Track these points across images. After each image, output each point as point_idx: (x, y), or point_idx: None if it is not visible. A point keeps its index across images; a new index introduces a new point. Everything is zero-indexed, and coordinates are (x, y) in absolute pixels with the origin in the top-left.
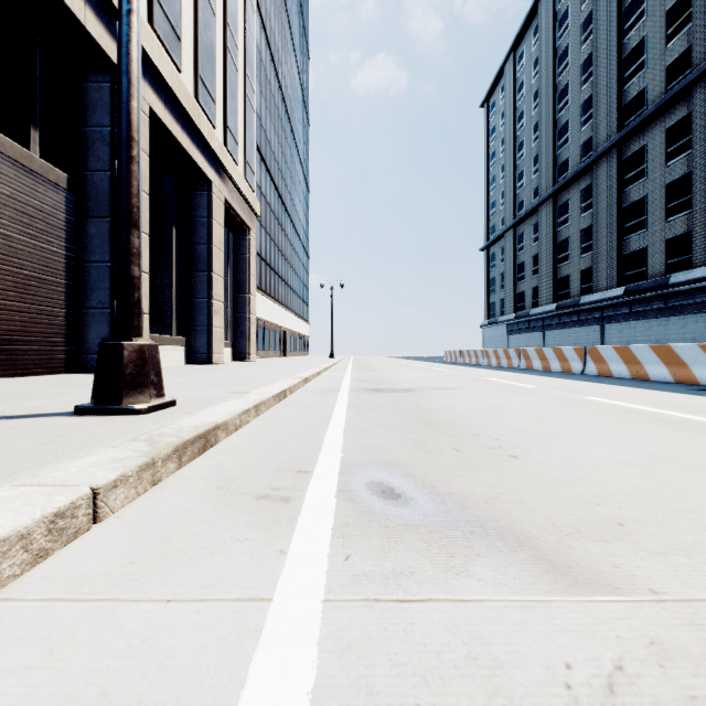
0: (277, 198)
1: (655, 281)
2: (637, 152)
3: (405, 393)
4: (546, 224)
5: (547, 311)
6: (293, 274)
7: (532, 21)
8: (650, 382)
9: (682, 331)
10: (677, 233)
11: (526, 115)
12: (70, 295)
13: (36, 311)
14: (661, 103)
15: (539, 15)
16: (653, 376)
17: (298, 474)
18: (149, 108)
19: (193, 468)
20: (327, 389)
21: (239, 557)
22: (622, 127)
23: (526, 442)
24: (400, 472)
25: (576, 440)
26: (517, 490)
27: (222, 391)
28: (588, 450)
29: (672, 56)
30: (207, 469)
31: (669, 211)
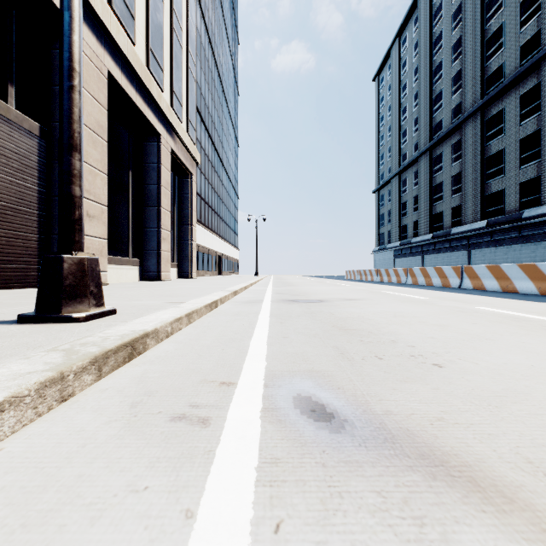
0: (214, 151)
1: (511, 216)
2: (496, 114)
3: (318, 303)
4: (424, 171)
5: (425, 240)
6: (227, 211)
7: (413, 13)
8: (519, 294)
9: (533, 255)
10: (529, 177)
11: (408, 86)
12: (41, 223)
13: (13, 236)
14: (516, 75)
15: (419, 8)
16: (521, 290)
17: (221, 387)
18: (108, 72)
19: (113, 379)
20: (252, 300)
21: (128, 526)
22: (485, 95)
23: (443, 350)
24: (328, 384)
25: (489, 347)
26: (460, 407)
27: (161, 301)
28: (508, 358)
29: (524, 38)
30: (128, 380)
31: (522, 160)
